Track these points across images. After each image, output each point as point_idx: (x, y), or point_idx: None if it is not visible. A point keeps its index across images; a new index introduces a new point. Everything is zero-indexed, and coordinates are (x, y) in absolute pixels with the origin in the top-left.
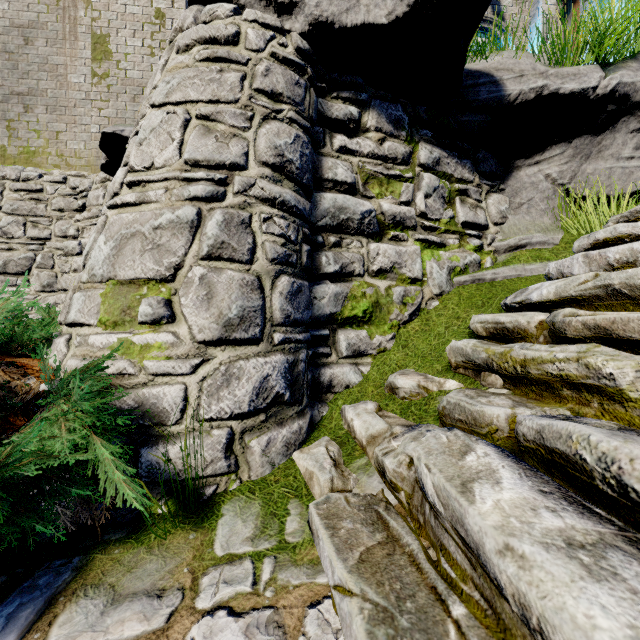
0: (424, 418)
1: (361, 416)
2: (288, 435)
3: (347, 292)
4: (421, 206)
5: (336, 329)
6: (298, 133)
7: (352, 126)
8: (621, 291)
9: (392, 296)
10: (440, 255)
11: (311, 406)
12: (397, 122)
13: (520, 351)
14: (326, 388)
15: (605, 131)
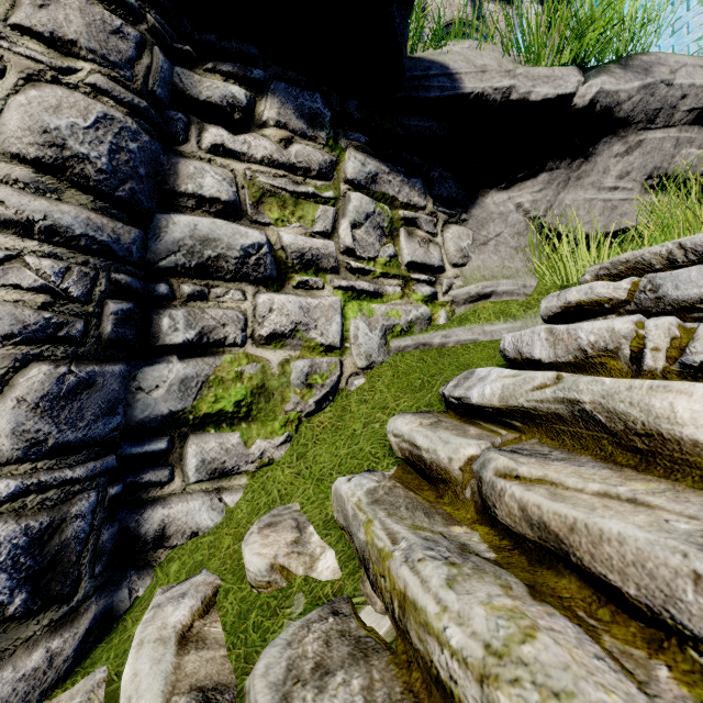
0: (252, 661)
1: (140, 653)
2: (4, 690)
3: (208, 374)
4: (346, 239)
5: (188, 434)
6: (109, 112)
7: (238, 116)
8: (594, 416)
9: (289, 375)
10: (373, 309)
11: (116, 582)
12: (313, 118)
13: (400, 569)
14: (153, 543)
15: (585, 153)
